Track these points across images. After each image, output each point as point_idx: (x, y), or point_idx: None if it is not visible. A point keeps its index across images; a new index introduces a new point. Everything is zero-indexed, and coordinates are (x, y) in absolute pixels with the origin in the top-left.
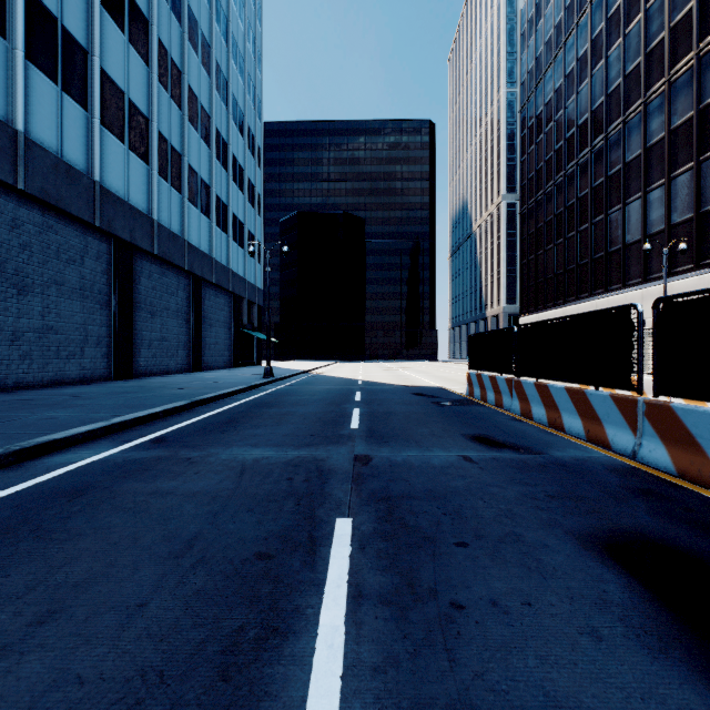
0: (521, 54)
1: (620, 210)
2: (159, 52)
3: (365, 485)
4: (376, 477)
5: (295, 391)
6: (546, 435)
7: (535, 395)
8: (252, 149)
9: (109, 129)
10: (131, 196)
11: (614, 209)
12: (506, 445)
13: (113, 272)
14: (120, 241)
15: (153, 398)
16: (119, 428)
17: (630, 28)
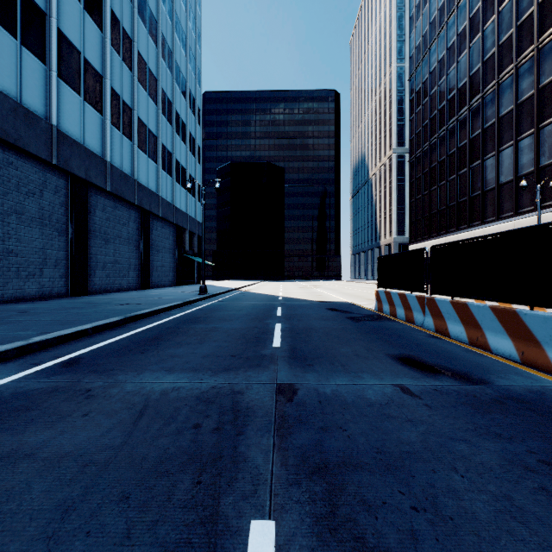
0: (410, 34)
1: (494, 156)
2: (112, 21)
3: (291, 438)
4: (304, 423)
5: (224, 306)
6: (474, 356)
7: (451, 313)
8: (193, 109)
9: (66, 81)
10: (86, 141)
11: (489, 155)
12: (440, 369)
13: (70, 204)
14: (76, 178)
15: (92, 314)
16: (37, 348)
17: (503, 5)
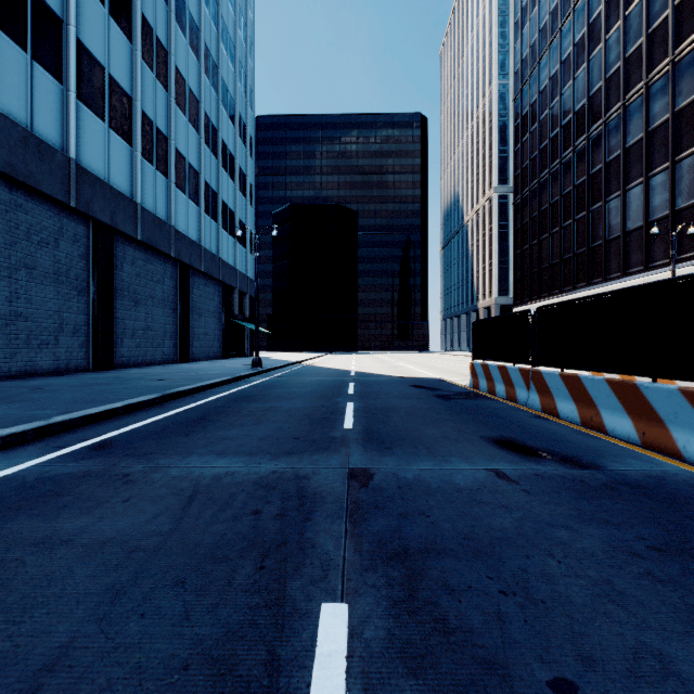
0: (515, 43)
1: (620, 196)
2: (143, 29)
3: (366, 524)
4: (381, 509)
5: (283, 382)
6: (586, 438)
7: (561, 388)
8: (243, 137)
9: (87, 104)
10: (112, 178)
11: (613, 195)
12: (543, 453)
13: (92, 257)
14: (99, 224)
15: (121, 391)
16: (60, 429)
17: (631, 9)
